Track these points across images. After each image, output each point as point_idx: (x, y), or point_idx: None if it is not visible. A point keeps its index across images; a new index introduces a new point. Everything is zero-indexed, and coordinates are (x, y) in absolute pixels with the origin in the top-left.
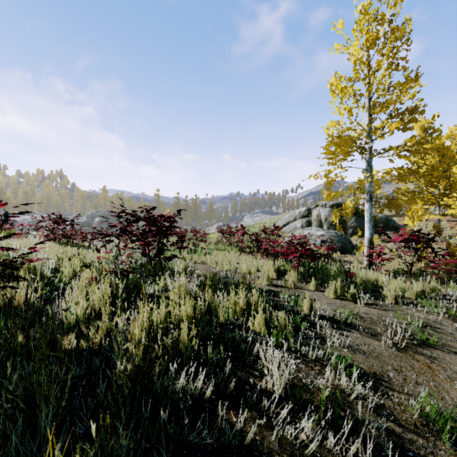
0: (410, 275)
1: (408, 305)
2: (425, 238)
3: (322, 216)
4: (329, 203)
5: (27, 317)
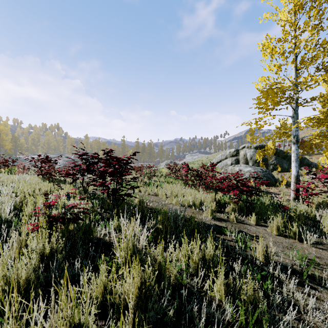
0: None
1: None
2: None
3: (248, 155)
4: (253, 145)
5: None
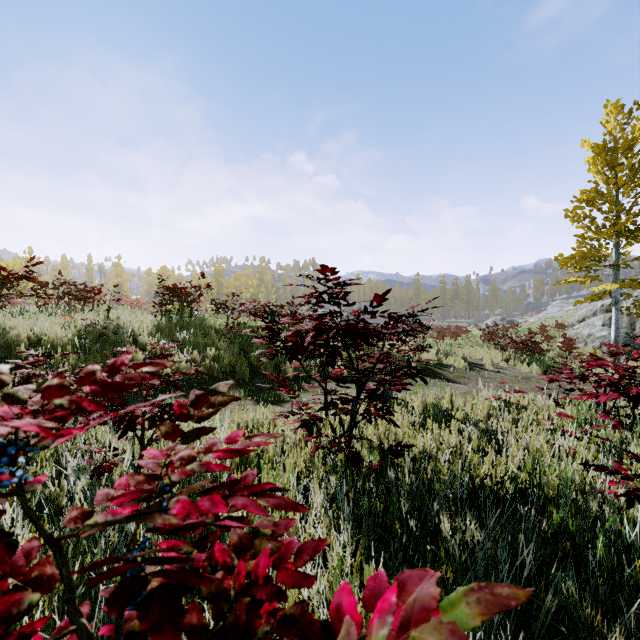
0: None
1: None
2: None
3: (634, 311)
4: None
5: None
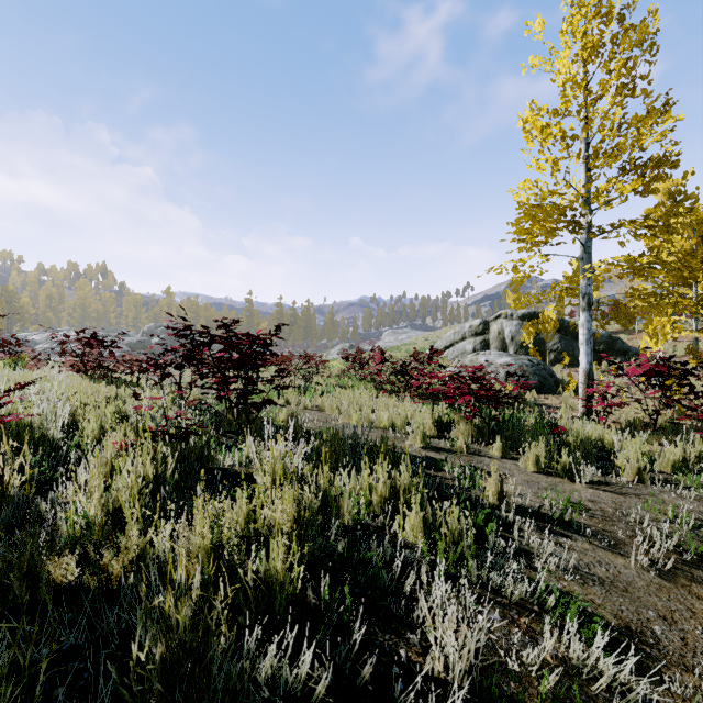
0: (655, 429)
1: (662, 486)
2: (680, 369)
3: (506, 333)
4: (518, 313)
5: (0, 519)
